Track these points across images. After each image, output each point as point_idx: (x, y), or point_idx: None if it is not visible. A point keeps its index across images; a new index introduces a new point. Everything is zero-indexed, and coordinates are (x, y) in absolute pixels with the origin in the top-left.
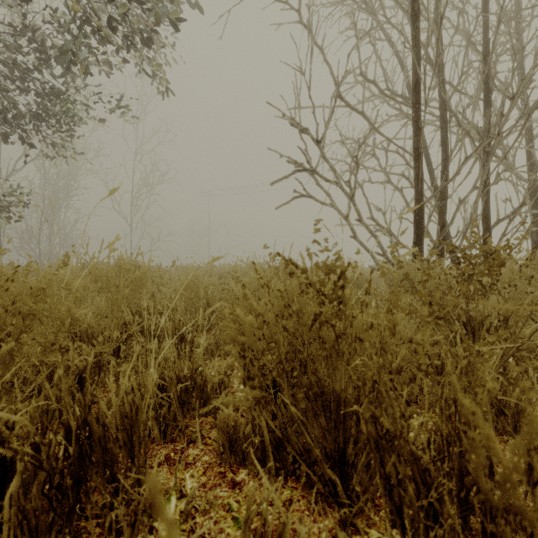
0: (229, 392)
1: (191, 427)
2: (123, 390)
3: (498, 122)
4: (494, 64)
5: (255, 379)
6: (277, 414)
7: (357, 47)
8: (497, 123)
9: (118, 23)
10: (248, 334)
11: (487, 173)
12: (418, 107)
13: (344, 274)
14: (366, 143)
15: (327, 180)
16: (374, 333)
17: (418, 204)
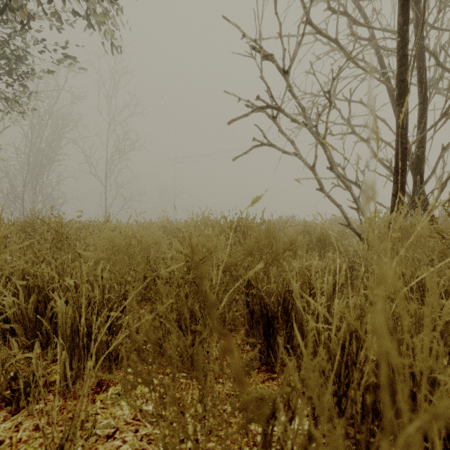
0: None
1: None
2: None
3: None
4: None
5: None
6: None
7: None
8: None
9: None
10: None
11: None
12: (406, 29)
13: None
14: (338, 79)
15: (294, 120)
16: None
17: (401, 149)
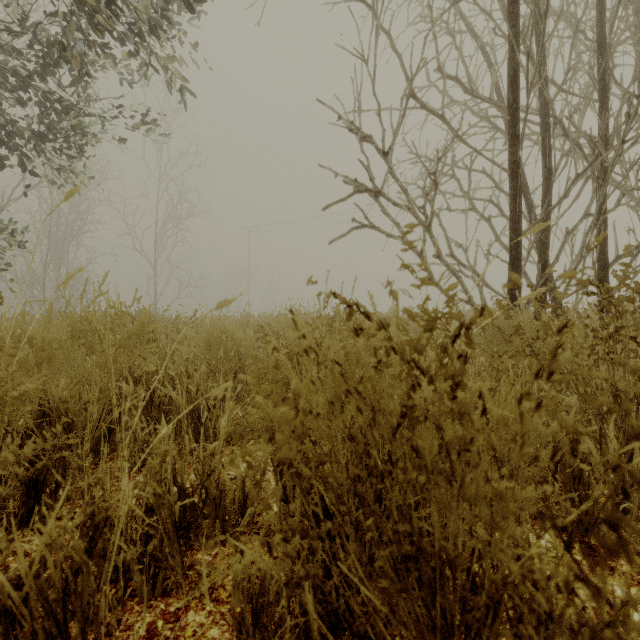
0: (261, 498)
1: (198, 565)
2: (75, 522)
3: (618, 129)
4: (611, 55)
5: (288, 541)
6: (333, 570)
7: (434, 35)
8: (616, 130)
9: (127, 6)
10: (279, 439)
11: (604, 195)
12: (516, 107)
13: (468, 329)
14: (446, 156)
15: (396, 204)
16: (529, 448)
17: (514, 235)
